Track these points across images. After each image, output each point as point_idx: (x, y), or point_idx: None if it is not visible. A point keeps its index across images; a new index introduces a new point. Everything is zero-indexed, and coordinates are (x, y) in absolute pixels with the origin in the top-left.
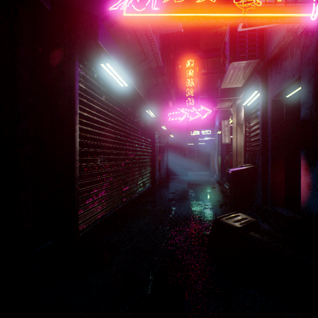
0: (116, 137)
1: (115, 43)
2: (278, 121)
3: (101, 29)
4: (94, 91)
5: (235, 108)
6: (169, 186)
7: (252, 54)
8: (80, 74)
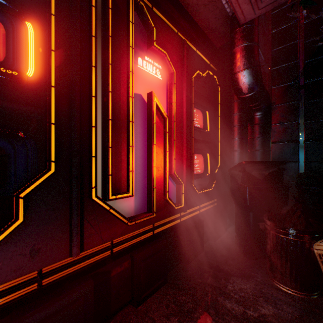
0: None
1: None
2: None
3: None
4: None
5: None
6: None
7: None
8: None
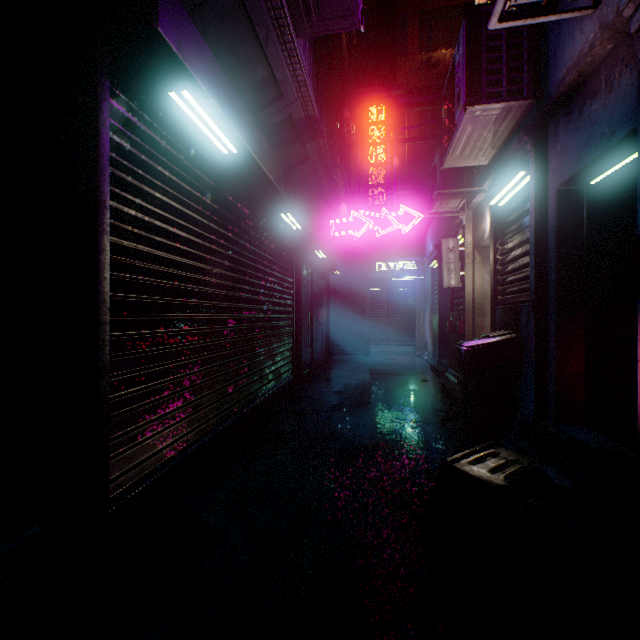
0: (210, 271)
1: (203, 44)
2: (571, 238)
3: None
4: (155, 158)
5: (470, 212)
6: (332, 377)
7: (515, 88)
8: (117, 114)
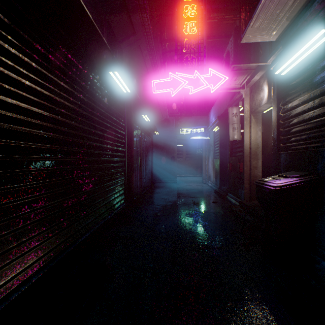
0: None
1: None
2: None
3: None
4: None
5: (247, 89)
6: (154, 199)
7: None
8: None
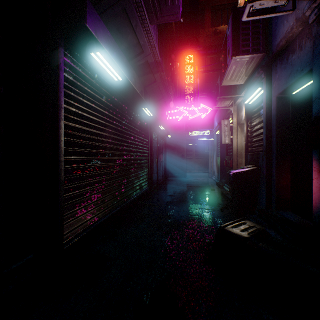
0: (109, 136)
1: (106, 30)
2: (283, 120)
3: (90, 11)
4: (84, 83)
5: (235, 107)
6: (167, 188)
7: (256, 48)
8: (66, 63)
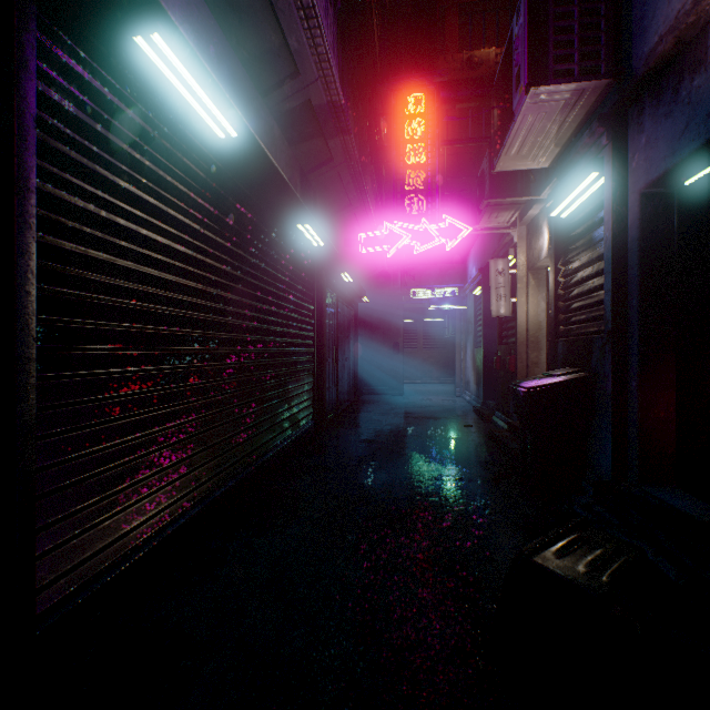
0: (203, 292)
1: None
2: (658, 253)
3: None
4: (118, 132)
5: (523, 228)
6: (360, 421)
7: (589, 65)
8: (53, 59)
